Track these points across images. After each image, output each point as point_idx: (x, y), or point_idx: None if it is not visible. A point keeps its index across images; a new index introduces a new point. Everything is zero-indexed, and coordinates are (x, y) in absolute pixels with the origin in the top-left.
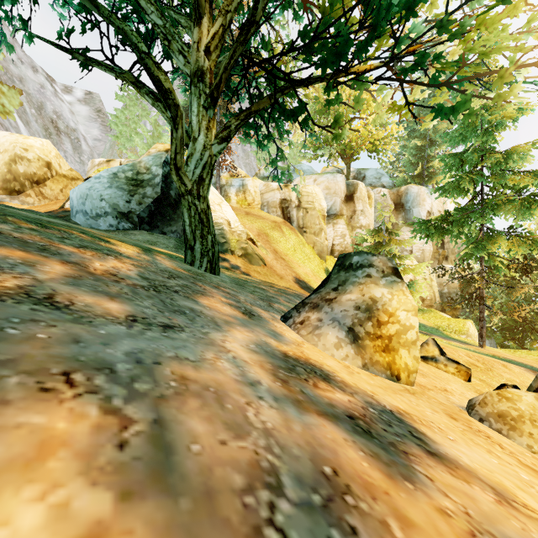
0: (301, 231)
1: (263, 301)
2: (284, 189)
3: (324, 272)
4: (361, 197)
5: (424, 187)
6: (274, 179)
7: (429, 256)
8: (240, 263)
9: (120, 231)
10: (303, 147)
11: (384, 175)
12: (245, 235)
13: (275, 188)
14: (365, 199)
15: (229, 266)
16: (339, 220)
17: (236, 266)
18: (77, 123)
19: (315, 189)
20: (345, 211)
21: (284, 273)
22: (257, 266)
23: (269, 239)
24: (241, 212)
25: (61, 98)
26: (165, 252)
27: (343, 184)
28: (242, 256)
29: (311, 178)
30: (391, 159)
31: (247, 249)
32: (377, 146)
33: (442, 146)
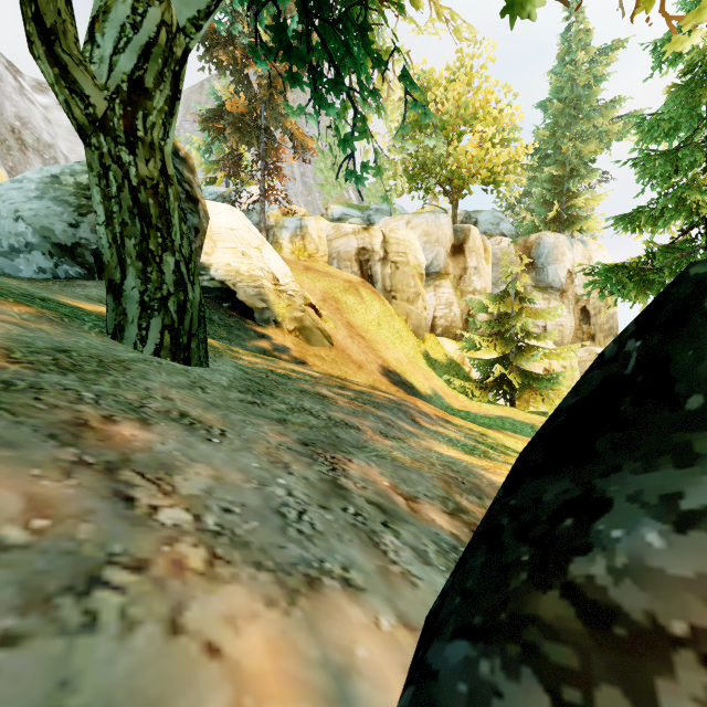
0: (388, 296)
1: (311, 457)
2: (363, 233)
3: (422, 358)
4: (475, 248)
5: (564, 236)
6: (348, 179)
7: (569, 335)
8: (291, 342)
9: (59, 281)
10: (400, 130)
11: (504, 220)
12: (301, 299)
13: (349, 232)
14: (480, 252)
15: (270, 348)
16: (443, 281)
17: (283, 346)
18: (56, 136)
19: (409, 235)
20: (452, 268)
21: (364, 359)
22: (320, 347)
23: (340, 306)
24: (298, 266)
25: (31, 99)
26: (89, 310)
27: (449, 228)
28: (295, 331)
29: (402, 219)
30: (516, 194)
31: (303, 319)
32: (497, 176)
33: (588, 178)
